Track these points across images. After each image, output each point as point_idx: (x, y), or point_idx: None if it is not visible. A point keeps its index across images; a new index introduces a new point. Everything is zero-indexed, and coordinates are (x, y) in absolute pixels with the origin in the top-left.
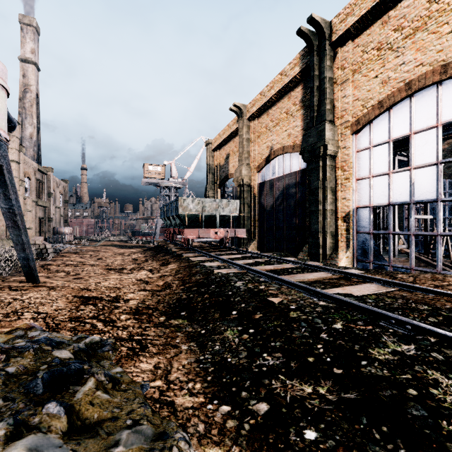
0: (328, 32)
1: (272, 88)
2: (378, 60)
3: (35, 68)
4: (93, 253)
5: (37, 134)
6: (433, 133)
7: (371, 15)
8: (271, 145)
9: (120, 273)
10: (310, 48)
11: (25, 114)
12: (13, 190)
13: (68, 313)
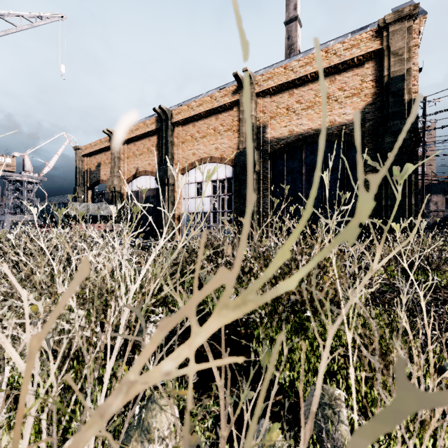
0: (170, 116)
1: (138, 130)
2: (191, 142)
3: None
4: None
5: None
6: (209, 183)
7: (188, 120)
8: (137, 167)
9: None
10: (161, 119)
11: None
12: None
13: None
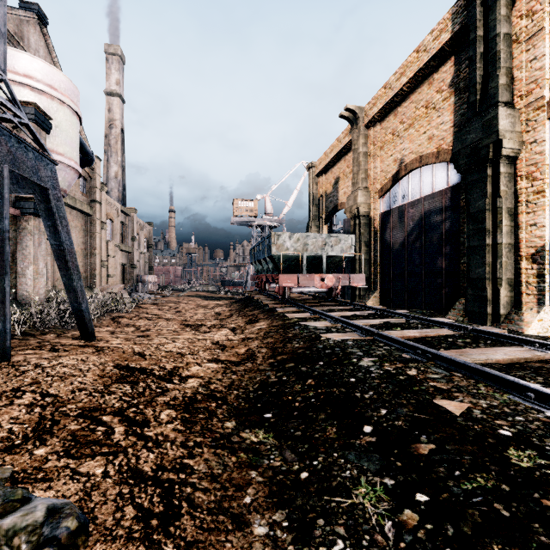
0: None
1: (403, 75)
2: None
3: (120, 100)
4: (173, 304)
5: (122, 173)
6: None
7: None
8: (401, 157)
9: (196, 331)
10: None
11: (111, 151)
12: (63, 221)
13: (87, 398)
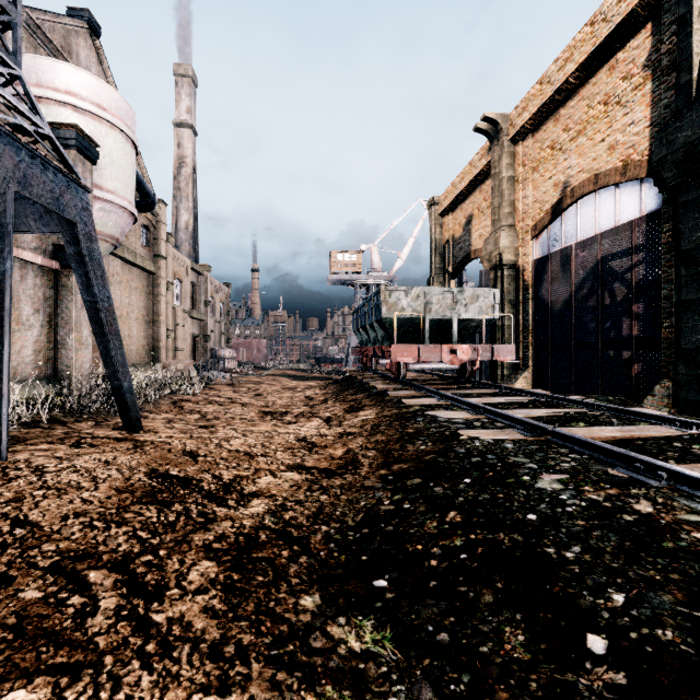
0: None
1: (570, 60)
2: None
3: (192, 132)
4: (253, 385)
5: (194, 222)
6: None
7: None
8: (565, 180)
9: (277, 421)
10: None
11: (180, 196)
12: (97, 269)
13: (80, 531)
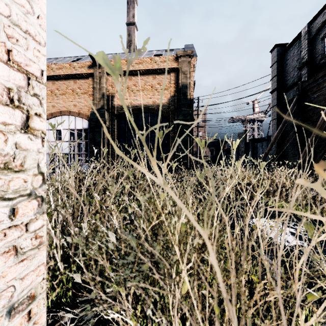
0: None
1: None
2: (51, 96)
3: None
4: None
5: None
6: (68, 131)
7: (48, 77)
8: None
9: None
10: None
11: None
12: None
13: None
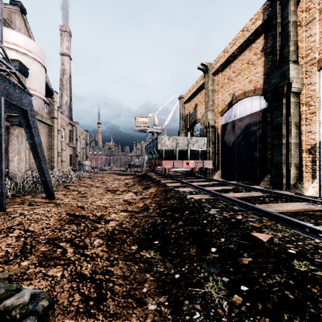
0: None
1: (235, 44)
2: None
3: (69, 58)
4: (100, 178)
5: (70, 101)
6: None
7: None
8: (233, 92)
9: (113, 194)
10: None
11: (63, 88)
12: (36, 129)
13: (51, 232)
